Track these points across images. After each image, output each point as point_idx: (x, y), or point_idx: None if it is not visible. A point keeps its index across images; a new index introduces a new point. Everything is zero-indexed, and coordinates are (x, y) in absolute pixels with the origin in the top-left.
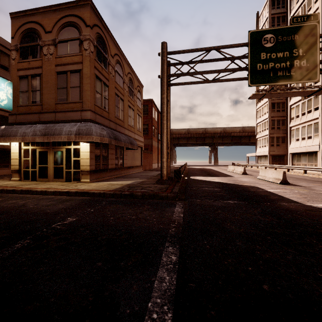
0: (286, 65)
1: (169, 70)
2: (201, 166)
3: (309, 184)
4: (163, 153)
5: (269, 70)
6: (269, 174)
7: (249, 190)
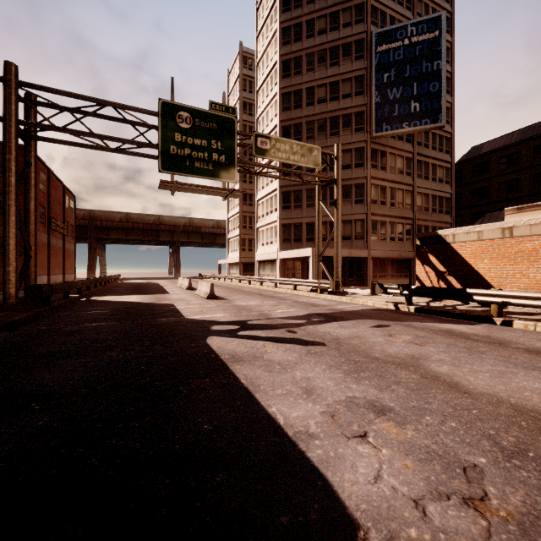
0: (204, 156)
1: (34, 111)
2: (147, 280)
3: (240, 297)
4: (7, 257)
5: (185, 157)
6: (204, 287)
7: (151, 309)
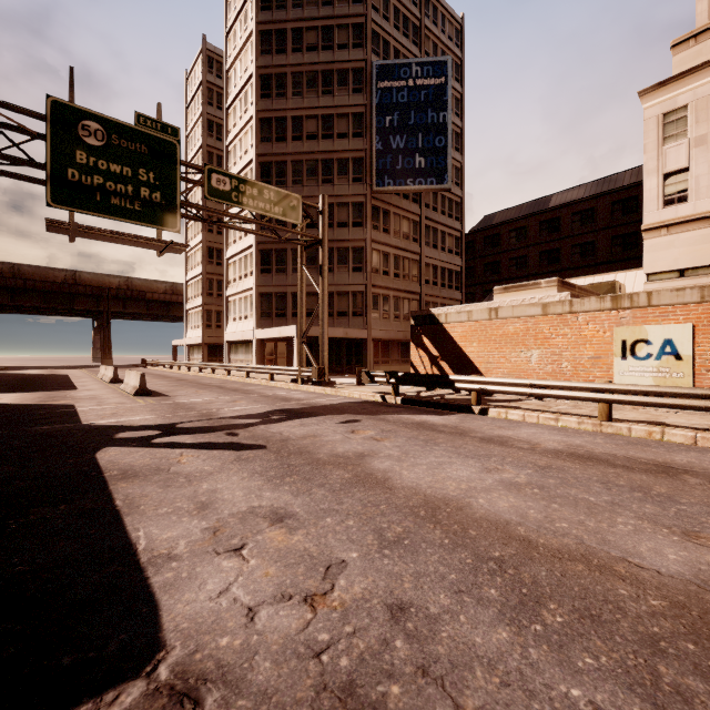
0: (126, 189)
1: None
2: (50, 369)
3: (189, 392)
4: None
5: (94, 188)
6: (132, 379)
7: (29, 414)
